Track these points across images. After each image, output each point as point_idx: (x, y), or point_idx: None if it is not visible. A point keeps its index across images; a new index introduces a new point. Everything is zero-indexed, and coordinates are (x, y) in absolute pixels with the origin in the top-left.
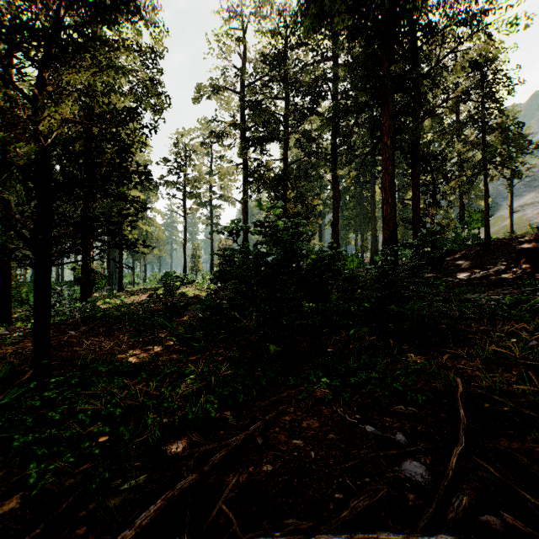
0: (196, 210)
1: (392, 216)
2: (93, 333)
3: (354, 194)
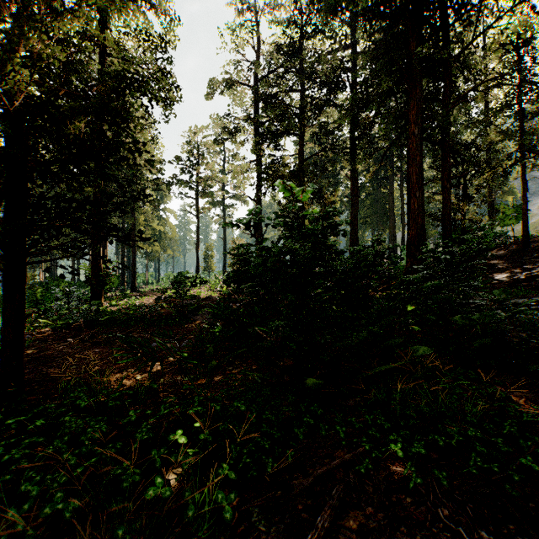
0: (209, 210)
1: (420, 212)
2: (90, 344)
3: (370, 191)
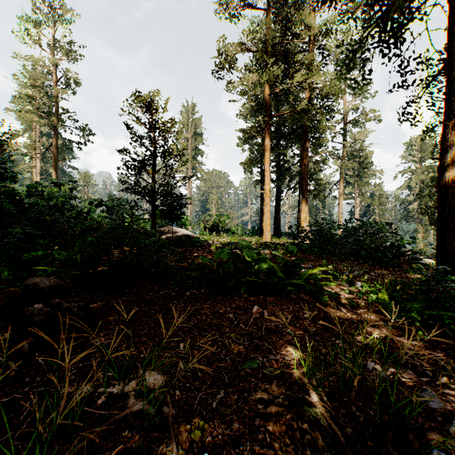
0: None
1: None
2: None
3: None
